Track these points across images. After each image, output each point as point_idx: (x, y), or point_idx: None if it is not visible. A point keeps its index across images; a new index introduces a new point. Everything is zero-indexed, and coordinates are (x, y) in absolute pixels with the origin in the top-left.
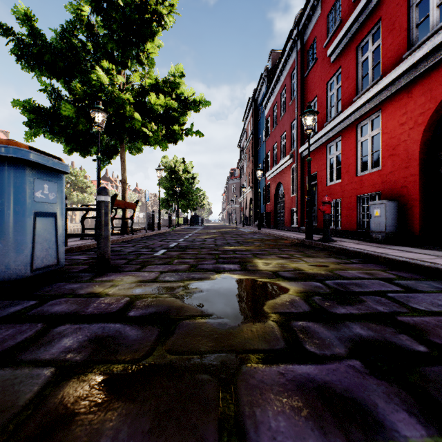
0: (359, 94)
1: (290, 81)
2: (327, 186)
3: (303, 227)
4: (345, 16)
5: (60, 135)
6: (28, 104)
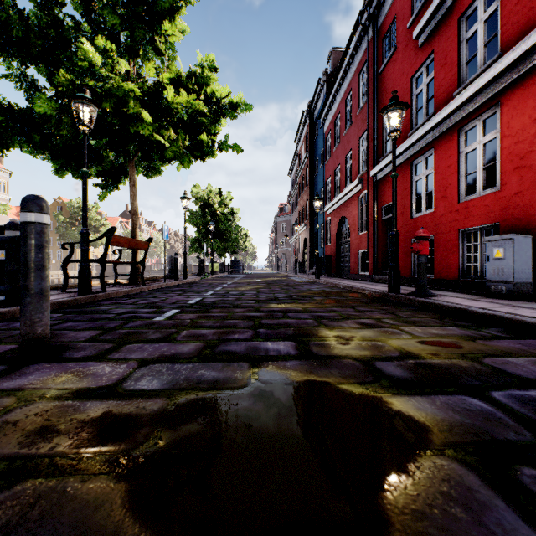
0: (463, 84)
1: (358, 82)
2: (412, 219)
3: (377, 275)
4: None
5: (44, 148)
6: None
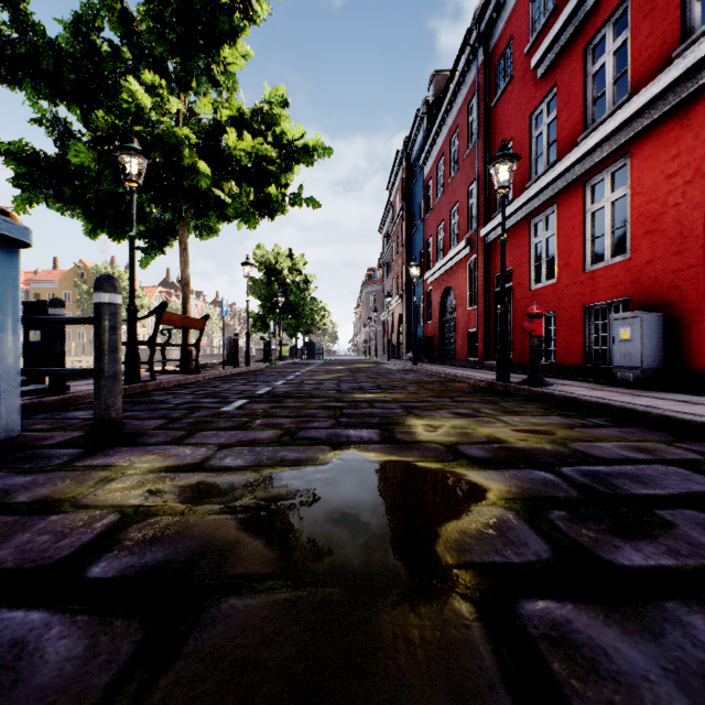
0: (589, 128)
1: (466, 117)
2: (531, 291)
3: (489, 361)
4: None
5: (75, 204)
6: (16, 148)
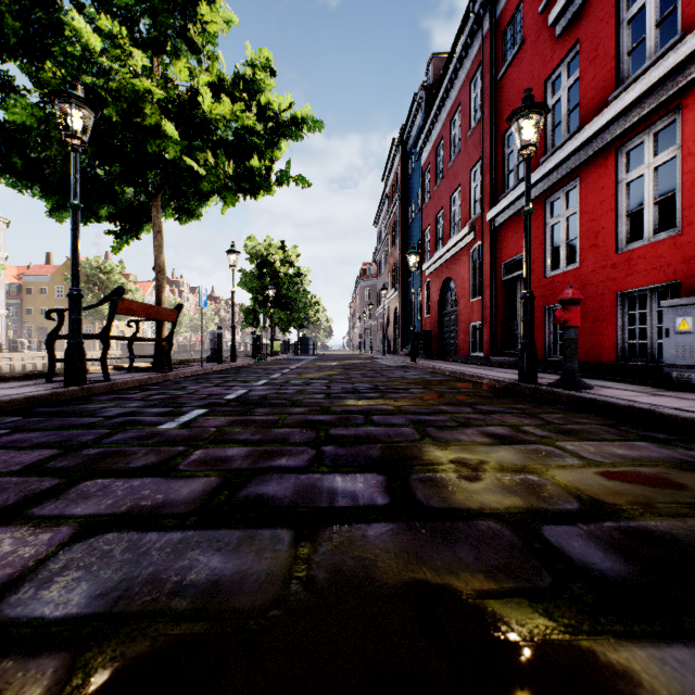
0: (624, 83)
1: (468, 94)
2: (547, 279)
3: (496, 357)
4: None
5: (33, 180)
6: None
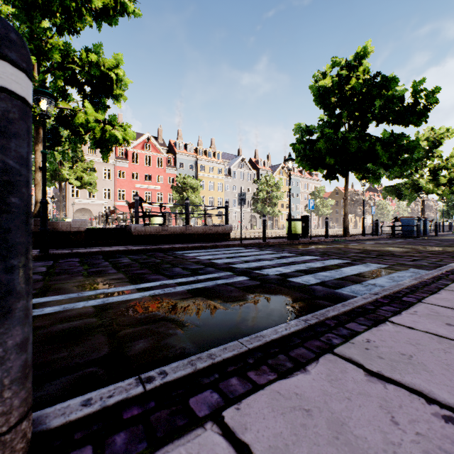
0: None
1: None
2: None
3: None
4: None
5: (394, 195)
6: (386, 189)
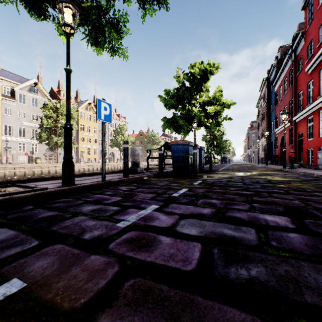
0: (319, 96)
1: (288, 75)
2: (307, 141)
3: (294, 164)
4: (314, 53)
5: (172, 127)
6: (165, 119)
